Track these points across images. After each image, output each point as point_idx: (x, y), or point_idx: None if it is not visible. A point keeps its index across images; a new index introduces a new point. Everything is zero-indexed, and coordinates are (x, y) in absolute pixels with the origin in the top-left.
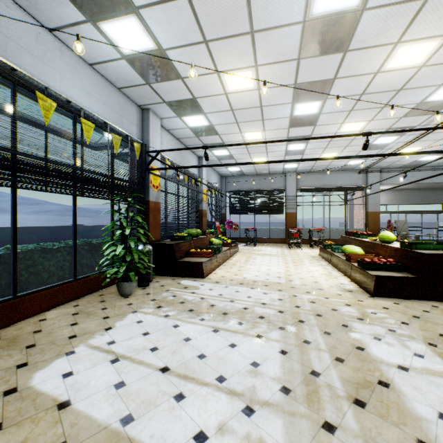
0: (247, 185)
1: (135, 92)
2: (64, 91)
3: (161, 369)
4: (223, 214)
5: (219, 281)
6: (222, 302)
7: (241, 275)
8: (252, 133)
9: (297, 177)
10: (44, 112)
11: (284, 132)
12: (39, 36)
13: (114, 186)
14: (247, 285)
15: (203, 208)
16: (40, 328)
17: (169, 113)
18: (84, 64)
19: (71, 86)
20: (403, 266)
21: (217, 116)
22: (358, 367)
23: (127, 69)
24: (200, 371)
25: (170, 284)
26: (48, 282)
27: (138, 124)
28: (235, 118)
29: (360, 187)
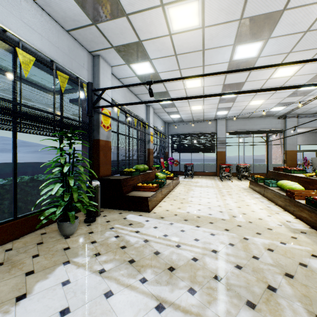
0: (185, 130)
1: (83, 35)
2: None
3: None
4: (166, 153)
5: (164, 216)
6: (167, 247)
7: (185, 209)
8: (193, 80)
9: (226, 123)
10: None
11: (221, 79)
12: None
13: (61, 124)
14: (192, 222)
15: (150, 147)
16: None
17: (118, 60)
18: None
19: (8, 16)
20: None
21: (161, 63)
22: None
23: (70, 4)
24: None
25: (116, 219)
26: None
27: (89, 69)
28: (178, 64)
29: (280, 130)
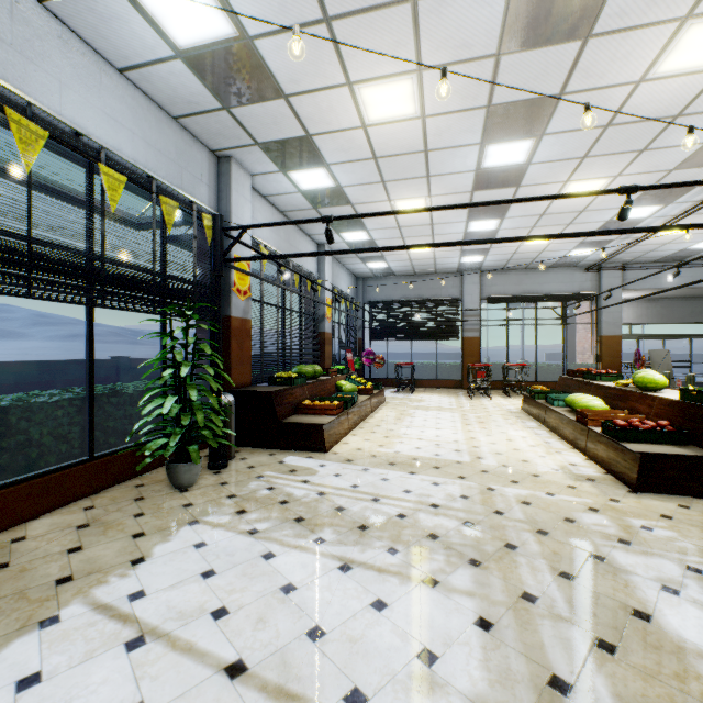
0: (399, 292)
1: (204, 125)
2: (67, 115)
3: (229, 668)
4: (359, 340)
5: (353, 458)
6: (358, 501)
7: (392, 447)
8: (410, 201)
9: (482, 278)
10: (23, 147)
11: (463, 199)
12: (15, 7)
13: (166, 290)
14: (402, 467)
15: (326, 329)
16: (8, 559)
17: (266, 164)
18: (107, 69)
19: (82, 107)
20: (688, 434)
21: (348, 170)
22: (650, 669)
23: (186, 79)
24: (311, 675)
25: (265, 463)
26: (37, 465)
27: (212, 183)
28: (380, 174)
29: (589, 294)
